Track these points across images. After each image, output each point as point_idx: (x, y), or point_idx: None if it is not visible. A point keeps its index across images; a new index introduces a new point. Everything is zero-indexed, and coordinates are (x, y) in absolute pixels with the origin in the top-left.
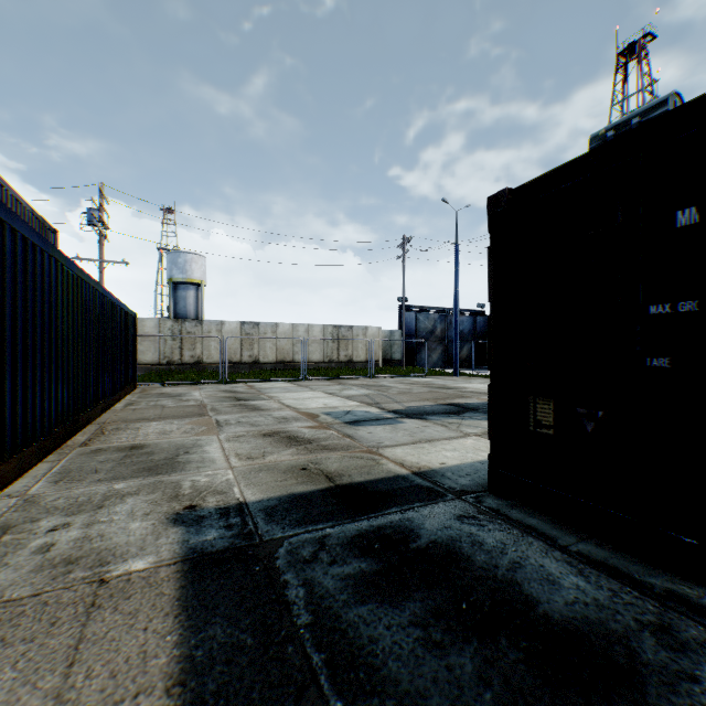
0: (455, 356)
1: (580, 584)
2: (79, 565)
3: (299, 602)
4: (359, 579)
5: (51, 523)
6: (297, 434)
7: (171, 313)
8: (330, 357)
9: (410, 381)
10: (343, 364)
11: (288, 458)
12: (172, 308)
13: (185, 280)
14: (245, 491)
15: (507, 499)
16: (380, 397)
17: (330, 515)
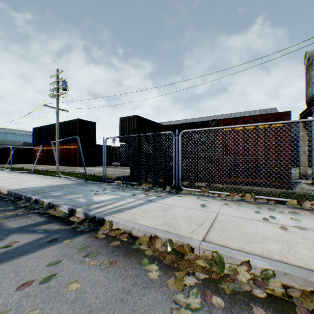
0: None
1: None
2: None
3: None
4: None
5: None
6: None
7: None
8: None
9: None
10: None
11: None
12: None
13: None
14: None
15: None
16: None
17: None
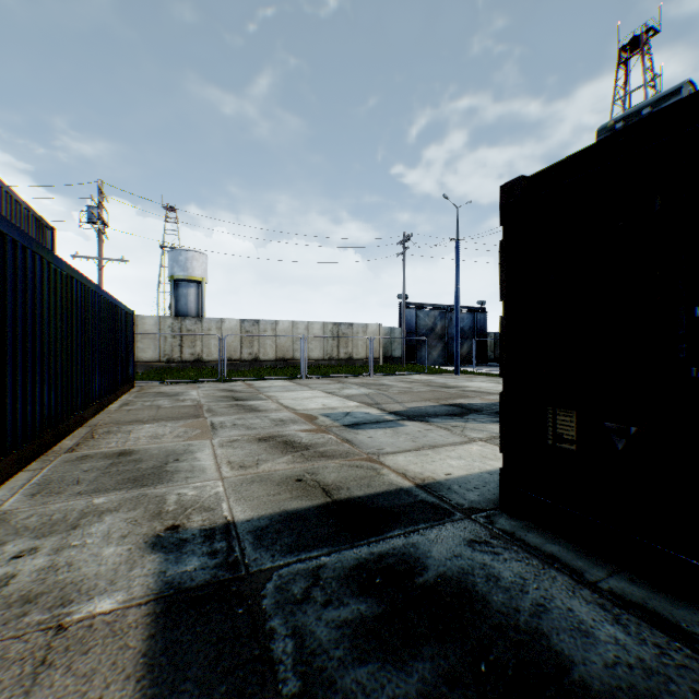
0: (455, 354)
1: (619, 636)
2: (38, 604)
3: (286, 661)
4: (357, 627)
5: (17, 547)
6: (294, 438)
7: (172, 311)
8: (330, 355)
9: (411, 379)
10: (343, 362)
11: (283, 467)
12: (173, 305)
13: (186, 278)
14: (234, 507)
15: (522, 519)
16: (380, 397)
17: (326, 539)
